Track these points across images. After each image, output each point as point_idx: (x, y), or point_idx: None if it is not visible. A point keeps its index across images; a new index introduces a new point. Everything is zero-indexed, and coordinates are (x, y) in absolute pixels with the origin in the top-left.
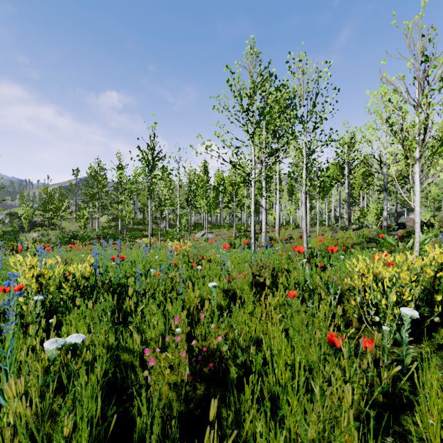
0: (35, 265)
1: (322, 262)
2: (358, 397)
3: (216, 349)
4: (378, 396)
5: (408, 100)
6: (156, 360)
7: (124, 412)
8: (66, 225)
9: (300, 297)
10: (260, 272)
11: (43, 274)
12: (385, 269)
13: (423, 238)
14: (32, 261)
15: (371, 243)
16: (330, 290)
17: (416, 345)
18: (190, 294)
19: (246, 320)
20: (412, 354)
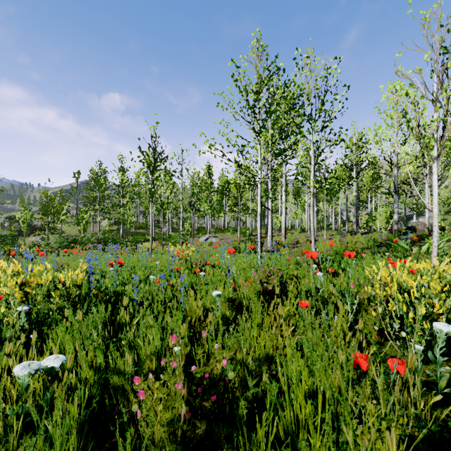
0: (21, 272)
1: (332, 268)
2: (397, 439)
3: (220, 376)
4: (412, 430)
5: (425, 94)
6: (146, 394)
7: (110, 449)
8: (67, 229)
9: (312, 307)
10: (268, 279)
11: (29, 282)
12: (410, 277)
13: (439, 242)
14: (16, 267)
15: (381, 247)
16: (347, 300)
17: (446, 362)
18: (192, 303)
19: (254, 335)
20: (447, 376)
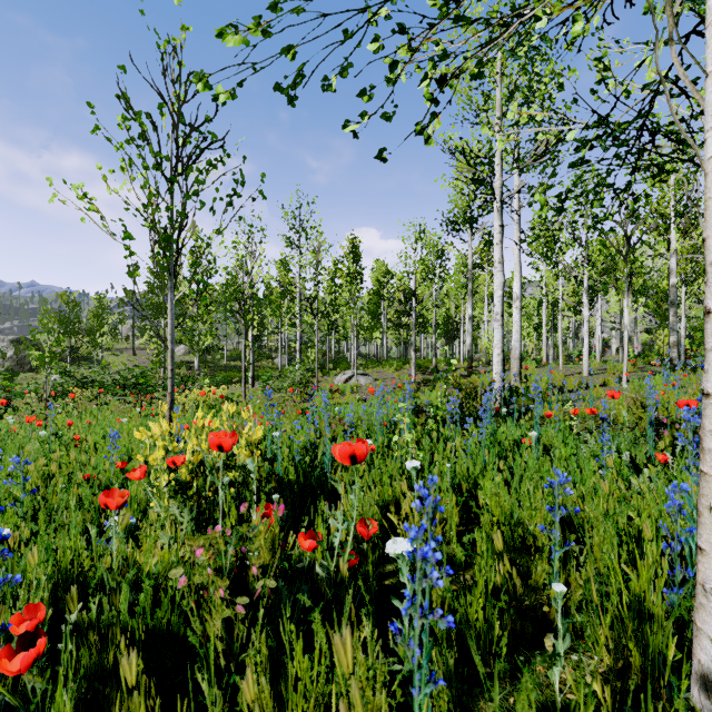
0: None
1: None
2: None
3: None
4: None
5: None
6: None
7: None
8: (115, 361)
9: None
10: None
11: None
12: None
13: None
14: None
15: None
16: None
17: None
18: None
19: None
20: None
